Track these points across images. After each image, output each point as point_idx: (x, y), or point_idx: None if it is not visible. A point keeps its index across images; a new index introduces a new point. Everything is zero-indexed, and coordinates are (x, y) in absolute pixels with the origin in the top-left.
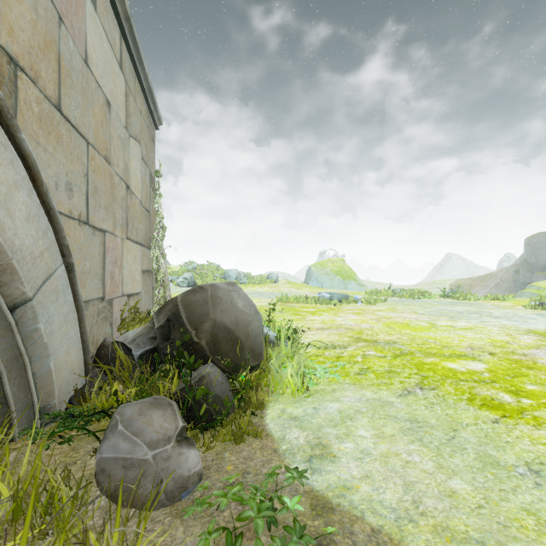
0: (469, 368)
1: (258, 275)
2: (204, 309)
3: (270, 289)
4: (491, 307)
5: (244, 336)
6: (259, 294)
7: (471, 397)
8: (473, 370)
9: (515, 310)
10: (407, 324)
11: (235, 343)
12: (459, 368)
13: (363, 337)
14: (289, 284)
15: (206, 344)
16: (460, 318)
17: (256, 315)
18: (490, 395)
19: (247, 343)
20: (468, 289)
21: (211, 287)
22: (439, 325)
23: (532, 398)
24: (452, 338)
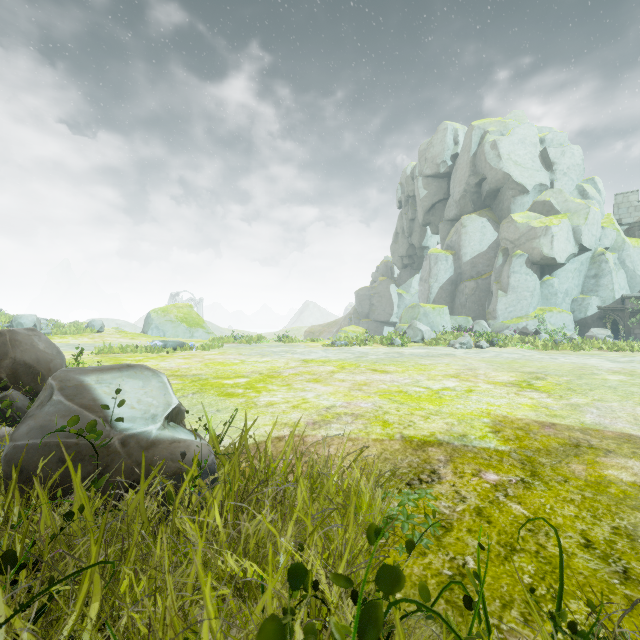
0: (237, 381)
1: (73, 323)
2: (3, 350)
3: (90, 340)
4: (302, 347)
5: (46, 370)
6: (73, 347)
7: (221, 393)
8: (238, 382)
9: (315, 348)
10: (223, 362)
11: (37, 376)
12: (230, 382)
13: (176, 374)
14: (120, 334)
15: (6, 376)
16: (269, 356)
17: (59, 355)
18: (232, 391)
19: (49, 375)
20: (319, 335)
21: (9, 332)
22: (248, 361)
23: (254, 389)
24: (247, 368)
